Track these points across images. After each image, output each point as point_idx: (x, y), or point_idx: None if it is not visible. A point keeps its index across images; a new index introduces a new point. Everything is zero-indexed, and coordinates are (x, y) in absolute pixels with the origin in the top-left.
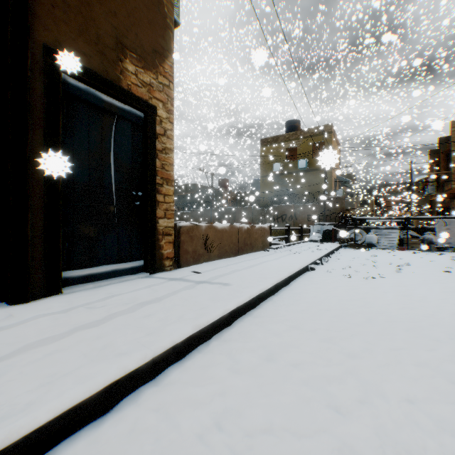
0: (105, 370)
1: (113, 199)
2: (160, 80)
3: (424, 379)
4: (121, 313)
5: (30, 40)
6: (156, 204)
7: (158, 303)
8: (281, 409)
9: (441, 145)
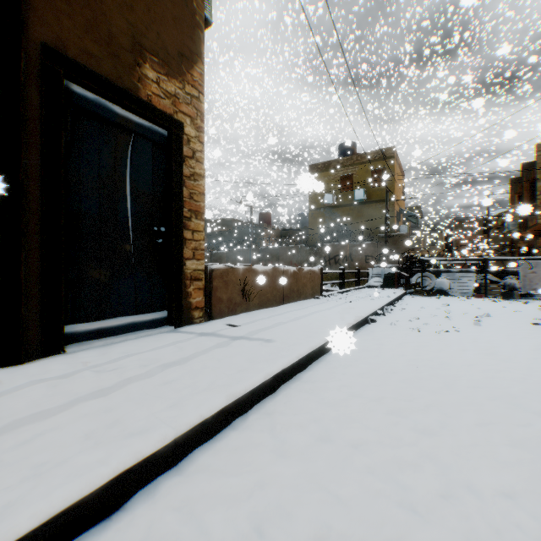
0: (111, 457)
1: (129, 236)
2: (187, 91)
3: (522, 465)
4: (136, 379)
5: (24, 36)
6: (182, 242)
7: (183, 365)
8: (340, 507)
9: (524, 172)
